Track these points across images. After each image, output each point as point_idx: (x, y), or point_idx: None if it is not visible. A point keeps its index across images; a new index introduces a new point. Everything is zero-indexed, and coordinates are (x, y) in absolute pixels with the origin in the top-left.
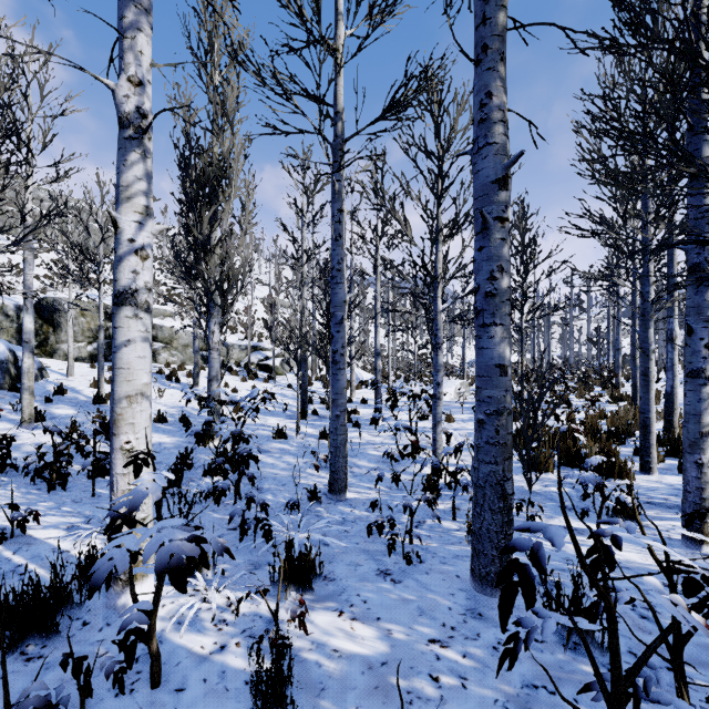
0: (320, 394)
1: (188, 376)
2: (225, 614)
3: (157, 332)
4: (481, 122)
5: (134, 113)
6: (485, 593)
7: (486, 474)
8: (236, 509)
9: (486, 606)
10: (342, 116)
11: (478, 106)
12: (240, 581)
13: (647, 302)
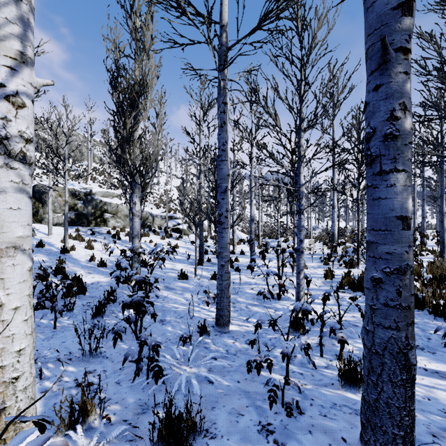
0: (213, 248)
1: (127, 235)
2: None
3: (108, 207)
4: None
5: None
6: None
7: (385, 340)
8: (130, 349)
9: None
10: (226, 29)
11: None
12: (124, 430)
13: None
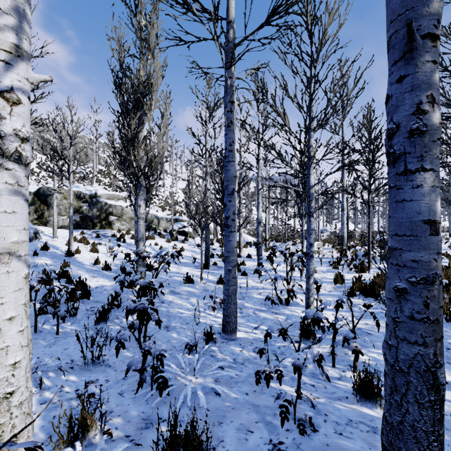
0: (219, 251)
1: (132, 238)
2: None
3: (113, 210)
4: None
5: None
6: None
7: (411, 357)
8: (133, 359)
9: None
10: (233, 25)
11: None
12: (126, 447)
13: None
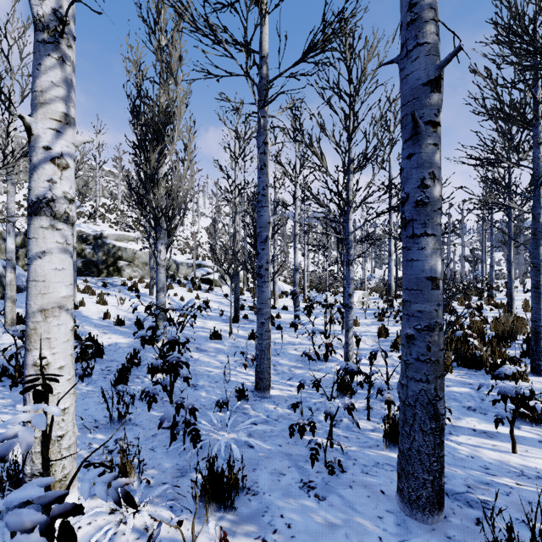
0: (250, 302)
1: (146, 287)
2: (141, 541)
3: (122, 253)
4: (410, 23)
5: (50, 17)
6: (416, 518)
7: (417, 393)
8: (166, 413)
9: (419, 536)
10: (267, 61)
11: (406, 8)
12: (165, 491)
13: (538, 223)
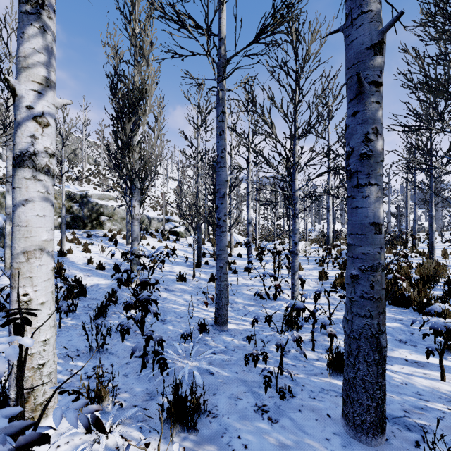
0: (210, 251)
1: (123, 238)
2: None
3: (104, 210)
4: None
5: None
6: (360, 440)
7: (361, 327)
8: (137, 344)
9: None
10: (225, 42)
11: None
12: (135, 413)
13: None
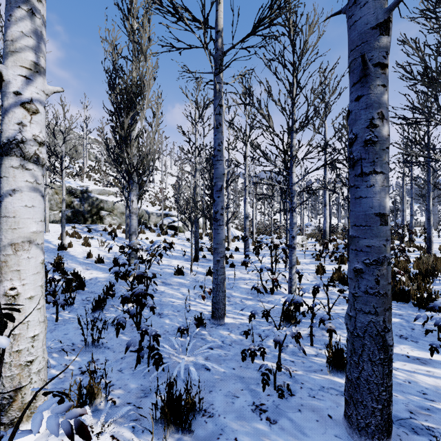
0: (208, 245)
1: (123, 232)
2: None
3: (104, 205)
4: None
5: None
6: None
7: (365, 324)
8: (132, 339)
9: None
10: (222, 34)
11: None
12: (128, 411)
13: None
